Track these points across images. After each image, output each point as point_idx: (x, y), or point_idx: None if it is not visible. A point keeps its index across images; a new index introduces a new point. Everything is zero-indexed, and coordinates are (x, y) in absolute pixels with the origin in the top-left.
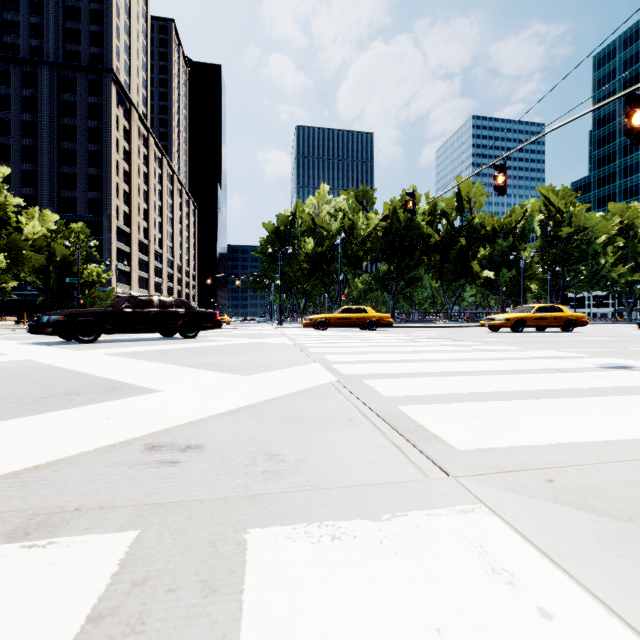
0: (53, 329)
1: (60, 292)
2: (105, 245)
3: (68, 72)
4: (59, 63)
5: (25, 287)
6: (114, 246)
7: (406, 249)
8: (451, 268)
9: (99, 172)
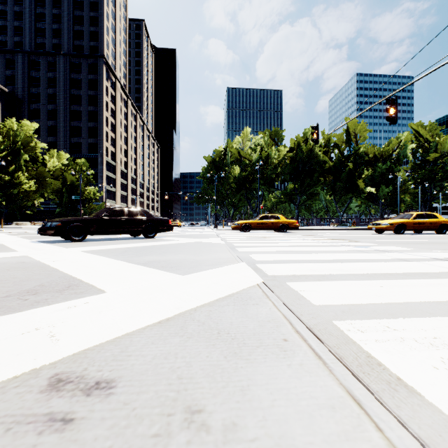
0: (54, 231)
1: (70, 205)
2: (99, 174)
3: (76, 59)
4: (70, 53)
5: (49, 202)
6: (105, 174)
7: (307, 172)
8: (341, 186)
9: (95, 125)
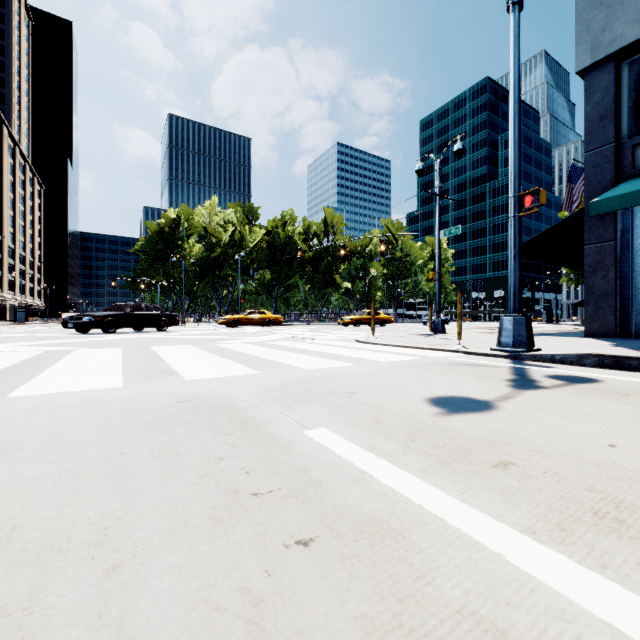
0: (95, 325)
1: None
2: None
3: None
4: None
5: None
6: None
7: (286, 261)
8: (321, 279)
9: None
